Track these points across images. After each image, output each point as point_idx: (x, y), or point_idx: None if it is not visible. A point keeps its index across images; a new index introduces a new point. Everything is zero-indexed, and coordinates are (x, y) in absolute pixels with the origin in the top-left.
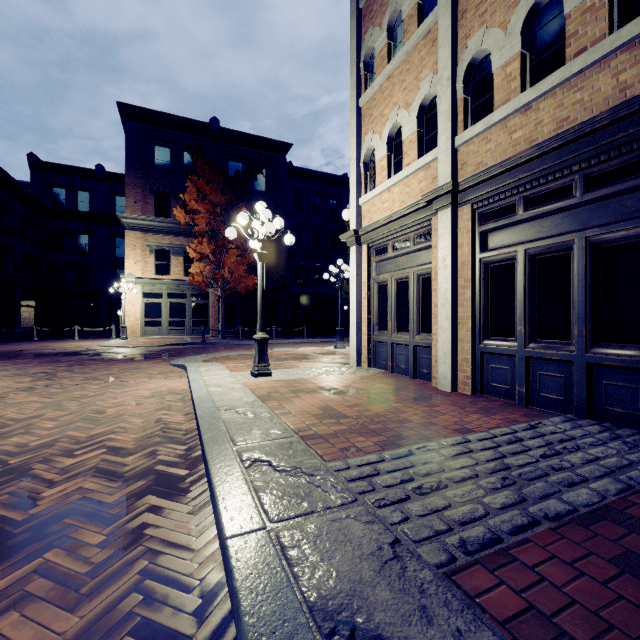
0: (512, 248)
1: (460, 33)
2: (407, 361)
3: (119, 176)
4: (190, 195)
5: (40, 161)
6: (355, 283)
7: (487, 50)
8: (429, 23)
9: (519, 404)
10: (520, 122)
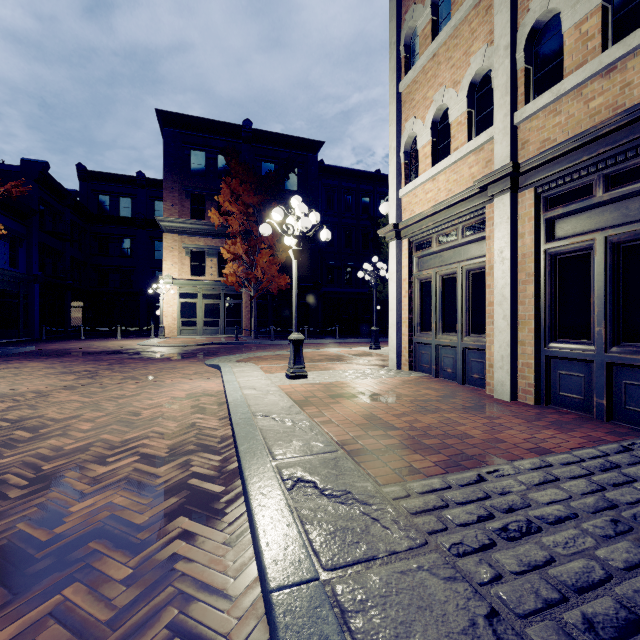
0: (588, 236)
1: None
2: (454, 365)
3: (158, 182)
4: (224, 197)
5: (87, 170)
6: (394, 280)
7: (555, 9)
8: None
9: (598, 418)
10: (600, 87)
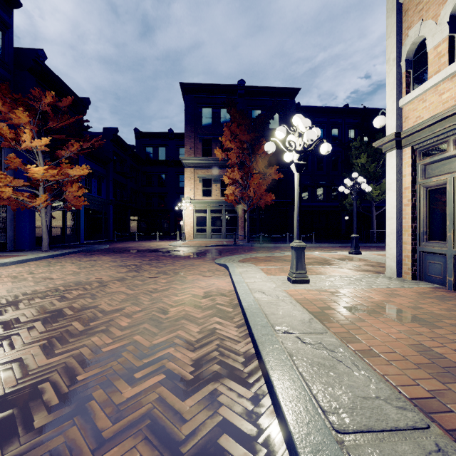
0: None
1: None
2: None
3: (181, 134)
4: (225, 138)
5: (140, 132)
6: (394, 189)
7: None
8: None
9: None
10: None
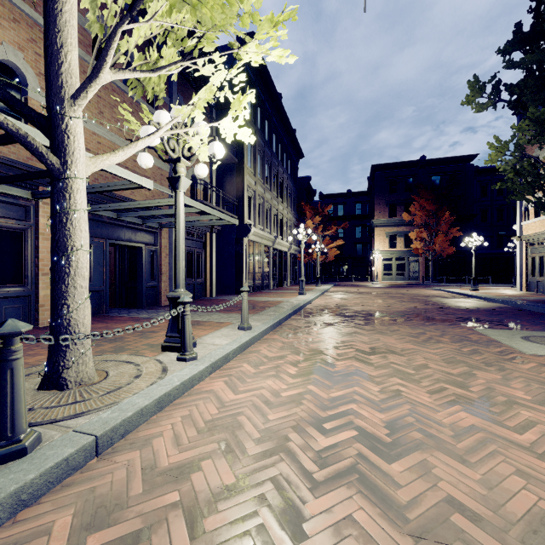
0: None
1: None
2: (543, 288)
3: (358, 193)
4: (413, 207)
5: (323, 194)
6: (519, 257)
7: None
8: None
9: None
10: None
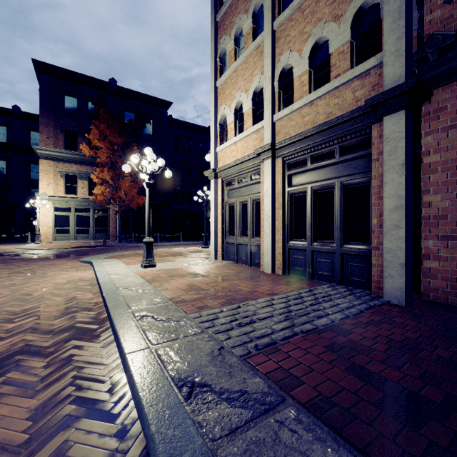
0: (304, 186)
1: (276, 51)
2: (246, 255)
3: (33, 116)
4: (93, 135)
5: None
6: (214, 204)
7: (291, 64)
8: (259, 41)
9: (308, 279)
10: (308, 111)
